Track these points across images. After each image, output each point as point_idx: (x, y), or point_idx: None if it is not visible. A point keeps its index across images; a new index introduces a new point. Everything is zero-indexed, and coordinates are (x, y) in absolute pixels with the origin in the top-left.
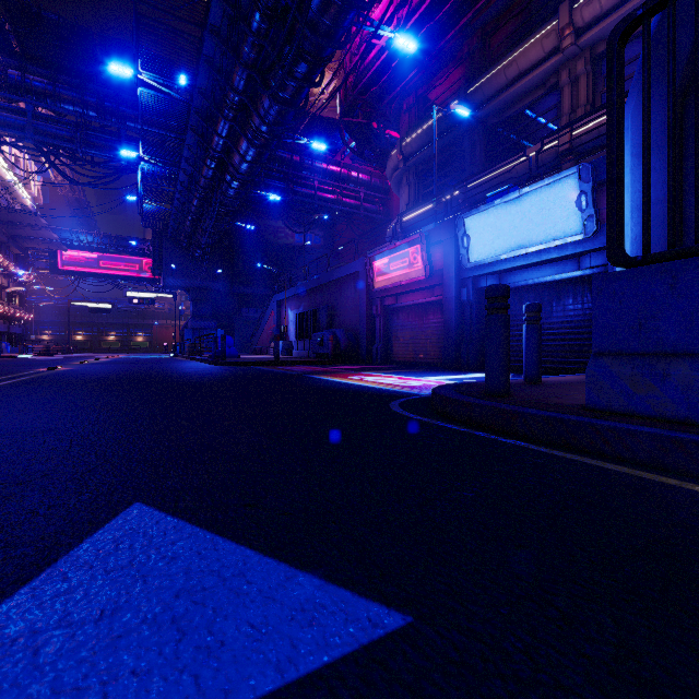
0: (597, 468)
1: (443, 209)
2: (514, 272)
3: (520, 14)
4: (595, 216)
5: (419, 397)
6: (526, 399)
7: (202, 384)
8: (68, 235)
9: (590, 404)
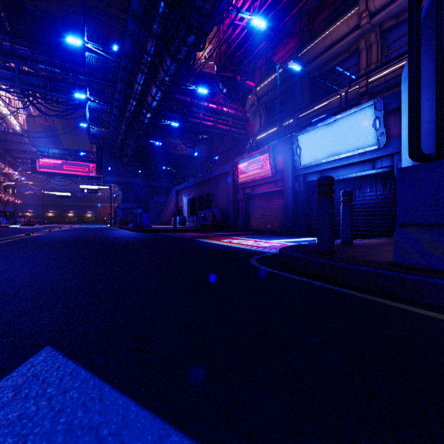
0: (411, 312)
1: (283, 131)
2: (330, 171)
3: (333, 4)
4: (385, 133)
5: (270, 254)
6: (347, 257)
7: (123, 245)
8: (43, 149)
9: (396, 262)
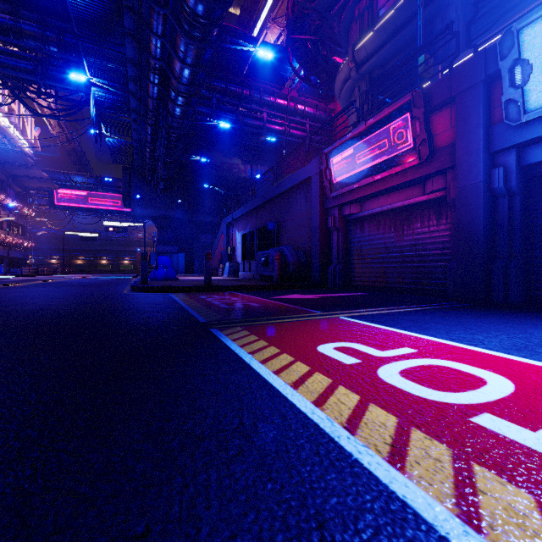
0: None
1: None
2: None
3: None
4: None
5: None
6: None
7: None
8: (62, 176)
9: None
